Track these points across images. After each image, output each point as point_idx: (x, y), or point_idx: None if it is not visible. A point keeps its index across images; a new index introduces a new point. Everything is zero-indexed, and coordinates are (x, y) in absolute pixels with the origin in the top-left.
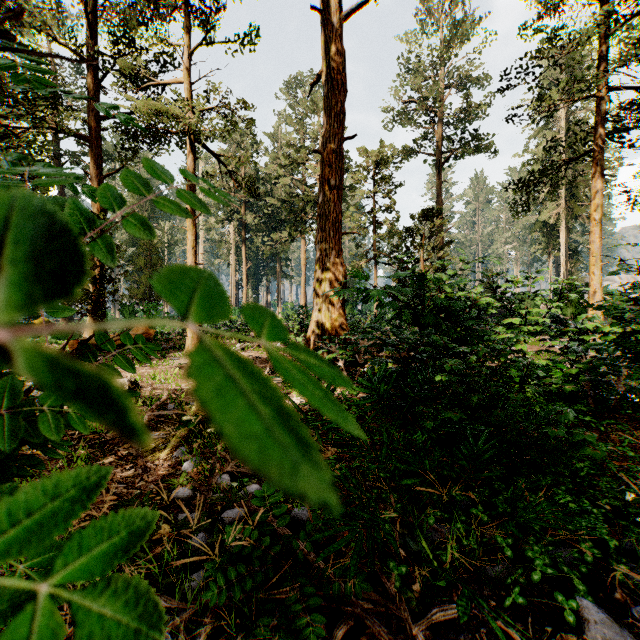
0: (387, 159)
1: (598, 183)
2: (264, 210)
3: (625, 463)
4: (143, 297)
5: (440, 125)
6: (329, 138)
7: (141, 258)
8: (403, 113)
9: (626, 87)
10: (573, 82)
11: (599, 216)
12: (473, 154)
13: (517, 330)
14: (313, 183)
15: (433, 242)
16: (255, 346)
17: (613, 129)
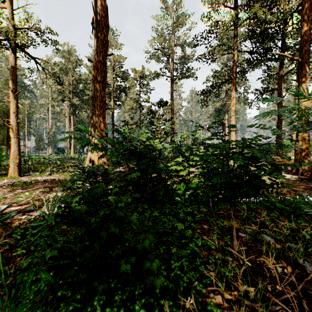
0: (146, 75)
1: (234, 93)
2: (83, 97)
3: (212, 251)
4: (3, 143)
5: (172, 62)
6: (97, 53)
7: (1, 119)
8: (155, 54)
9: (245, 51)
10: (223, 44)
11: (234, 109)
12: (187, 77)
13: (181, 164)
14: (110, 85)
15: (164, 117)
16: (59, 172)
17: (240, 70)
